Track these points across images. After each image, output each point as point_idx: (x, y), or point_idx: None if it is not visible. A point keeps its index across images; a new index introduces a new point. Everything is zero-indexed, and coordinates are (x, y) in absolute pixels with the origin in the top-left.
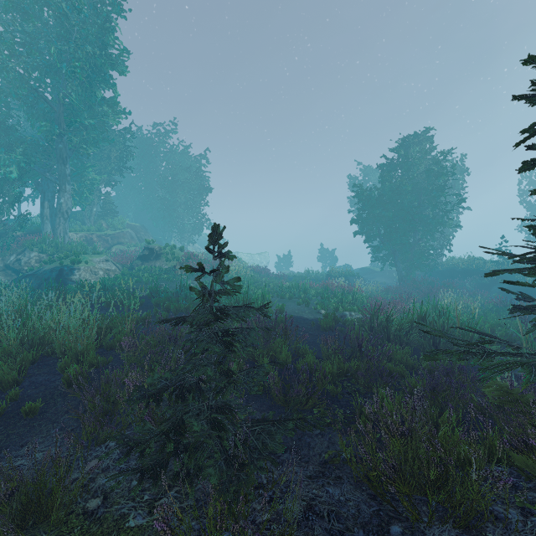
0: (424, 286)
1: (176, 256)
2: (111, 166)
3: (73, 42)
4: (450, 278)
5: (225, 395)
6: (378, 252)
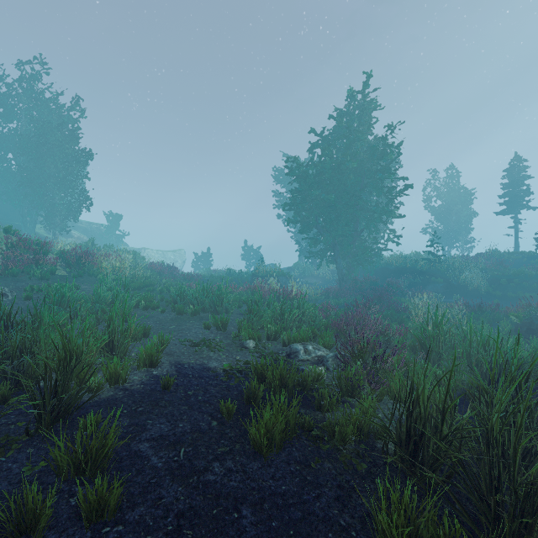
0: (366, 286)
1: None
2: None
3: None
4: (382, 277)
5: None
6: (314, 246)
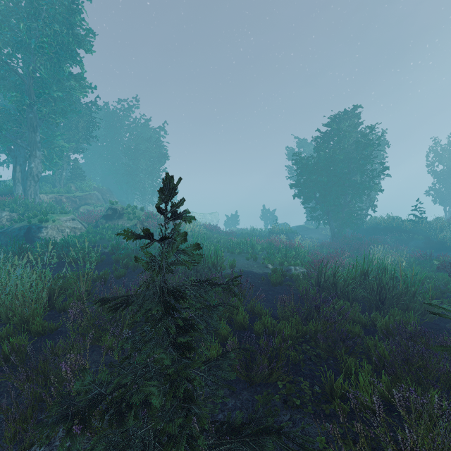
0: (353, 241)
1: (137, 216)
2: (79, 135)
3: (41, 20)
4: (373, 234)
5: (181, 446)
6: (314, 212)
